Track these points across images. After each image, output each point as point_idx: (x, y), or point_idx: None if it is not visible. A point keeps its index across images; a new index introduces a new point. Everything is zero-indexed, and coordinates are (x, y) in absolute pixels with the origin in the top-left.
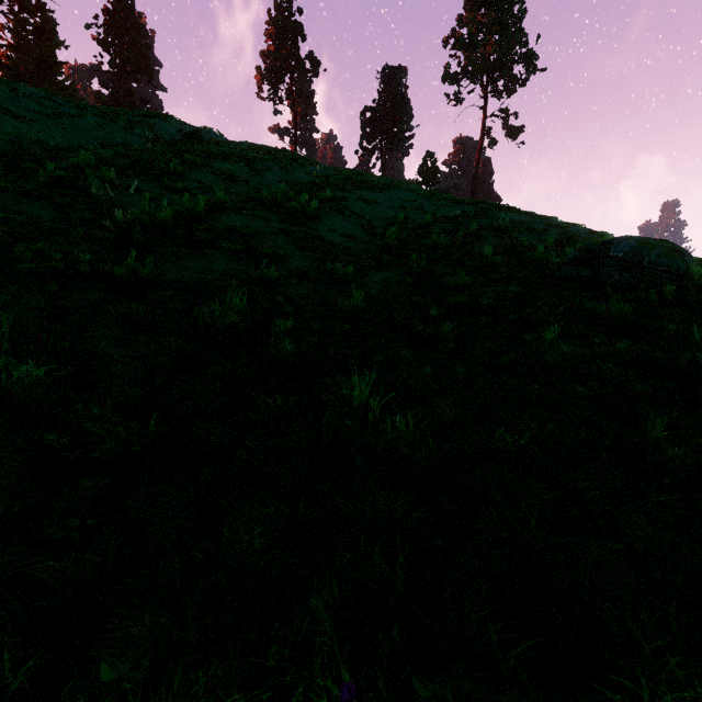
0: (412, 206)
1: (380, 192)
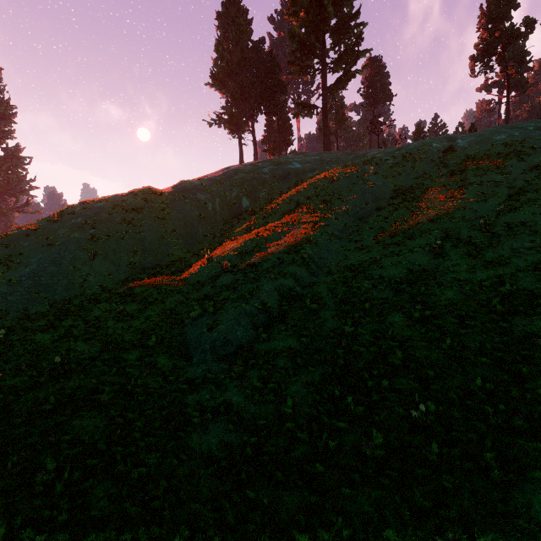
0: None
1: None
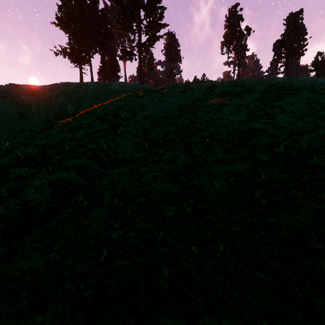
0: (312, 101)
1: (295, 97)
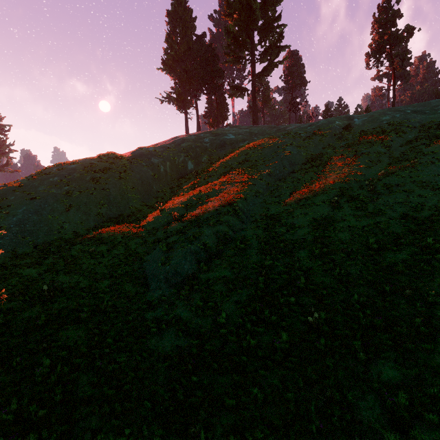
0: None
1: None
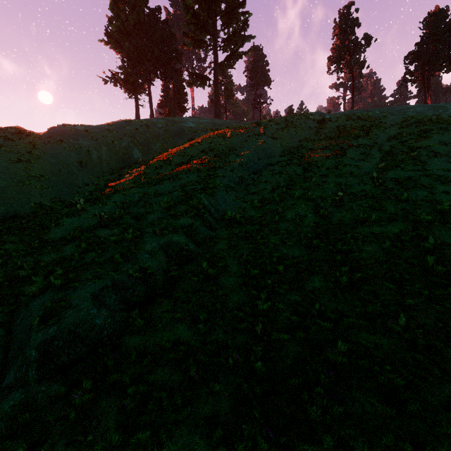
0: None
1: (448, 134)
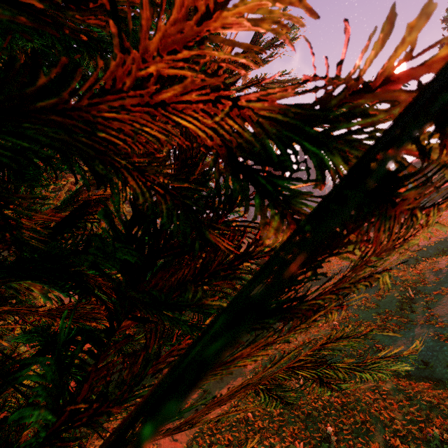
0: None
1: None
